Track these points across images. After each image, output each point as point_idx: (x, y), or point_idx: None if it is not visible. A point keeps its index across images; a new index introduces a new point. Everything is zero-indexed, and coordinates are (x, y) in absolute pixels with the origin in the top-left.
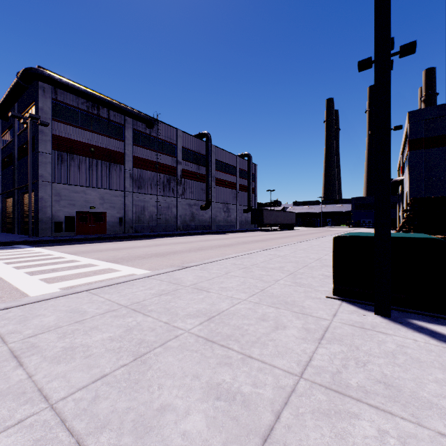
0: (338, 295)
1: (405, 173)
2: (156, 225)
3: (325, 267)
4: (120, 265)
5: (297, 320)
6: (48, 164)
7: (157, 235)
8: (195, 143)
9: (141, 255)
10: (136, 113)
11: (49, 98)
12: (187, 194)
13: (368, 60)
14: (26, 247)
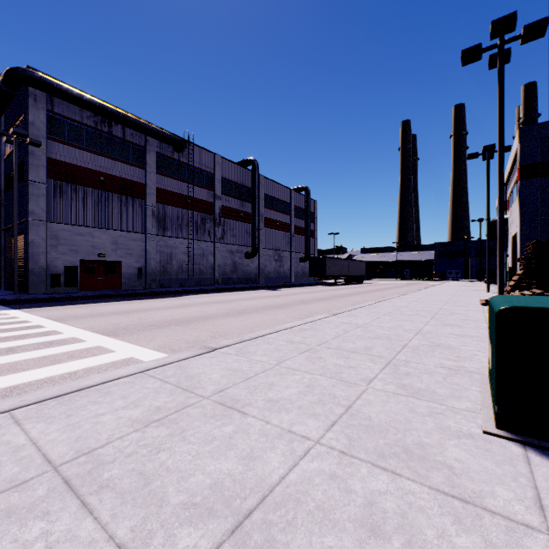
0: (509, 428)
1: (512, 210)
2: (187, 278)
3: (438, 349)
4: (117, 341)
5: (461, 531)
6: (41, 196)
7: (188, 291)
8: (238, 173)
9: (155, 322)
10: (160, 131)
11: (43, 109)
12: (227, 237)
13: (477, 47)
14: (2, 309)
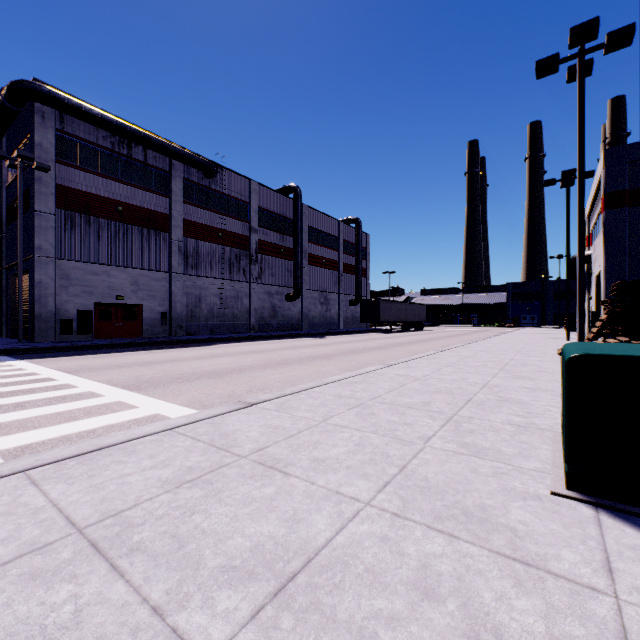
0: (580, 489)
1: (595, 245)
2: (219, 324)
3: (507, 405)
4: (140, 396)
5: (521, 594)
6: (50, 229)
7: (220, 339)
8: (278, 202)
9: (183, 374)
10: (187, 154)
11: (52, 129)
12: (265, 277)
13: (554, 58)
14: (5, 360)
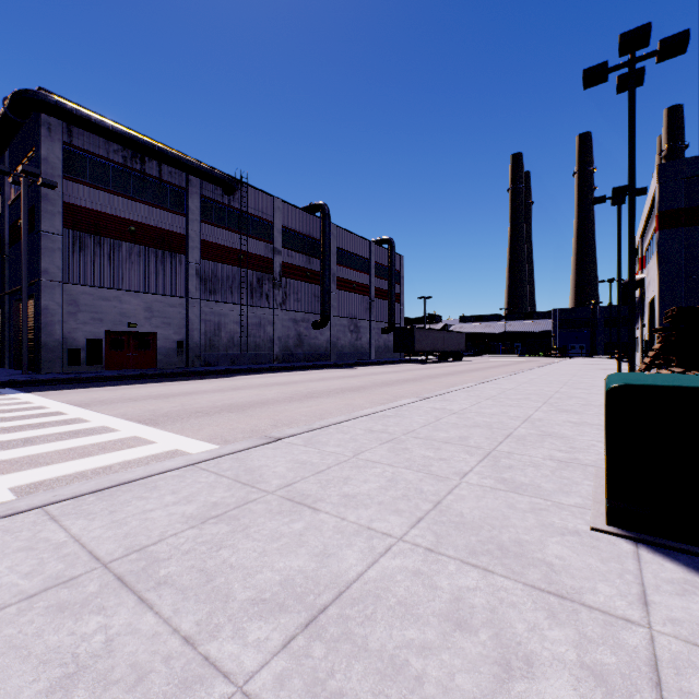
0: (620, 524)
1: (649, 268)
2: (239, 353)
3: (549, 439)
4: (157, 431)
5: (554, 625)
6: (57, 251)
7: (241, 370)
8: (304, 221)
9: (202, 408)
10: (205, 169)
11: (59, 142)
12: (290, 302)
13: (603, 66)
14: (9, 393)
